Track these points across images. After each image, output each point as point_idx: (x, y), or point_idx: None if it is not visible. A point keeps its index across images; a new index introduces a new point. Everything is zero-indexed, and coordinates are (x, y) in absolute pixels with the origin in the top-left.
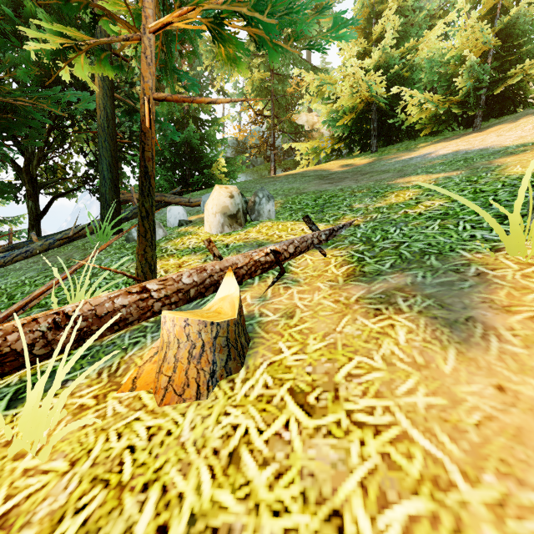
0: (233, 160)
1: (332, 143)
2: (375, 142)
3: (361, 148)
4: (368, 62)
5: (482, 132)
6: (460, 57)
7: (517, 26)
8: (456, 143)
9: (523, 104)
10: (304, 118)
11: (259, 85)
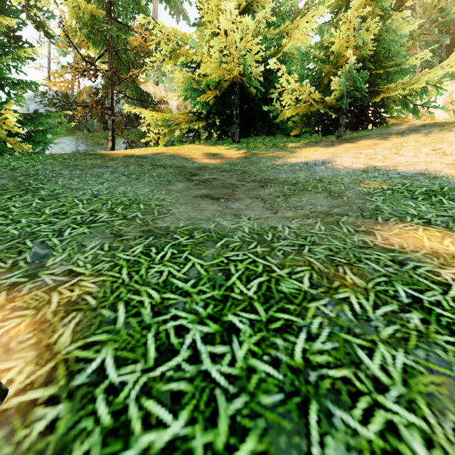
0: (43, 116)
1: (190, 122)
2: (238, 131)
3: (220, 134)
4: (248, 19)
5: (356, 143)
6: (336, 55)
7: (383, 41)
8: (349, 153)
9: (381, 123)
10: (152, 89)
11: (90, 23)
